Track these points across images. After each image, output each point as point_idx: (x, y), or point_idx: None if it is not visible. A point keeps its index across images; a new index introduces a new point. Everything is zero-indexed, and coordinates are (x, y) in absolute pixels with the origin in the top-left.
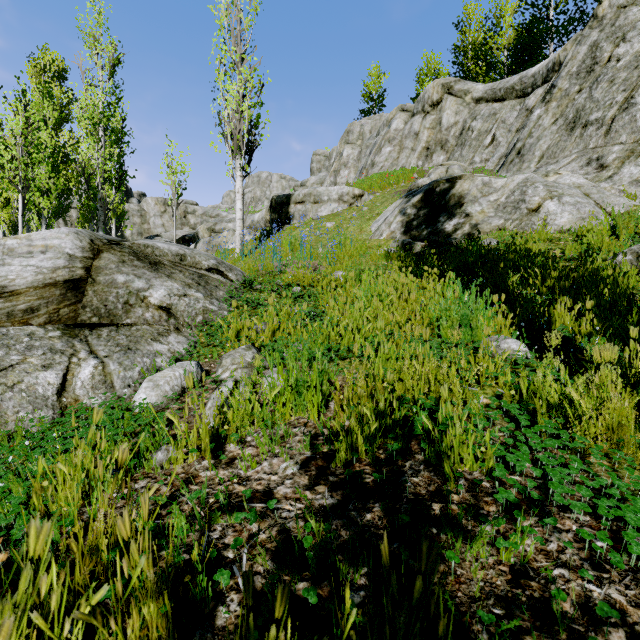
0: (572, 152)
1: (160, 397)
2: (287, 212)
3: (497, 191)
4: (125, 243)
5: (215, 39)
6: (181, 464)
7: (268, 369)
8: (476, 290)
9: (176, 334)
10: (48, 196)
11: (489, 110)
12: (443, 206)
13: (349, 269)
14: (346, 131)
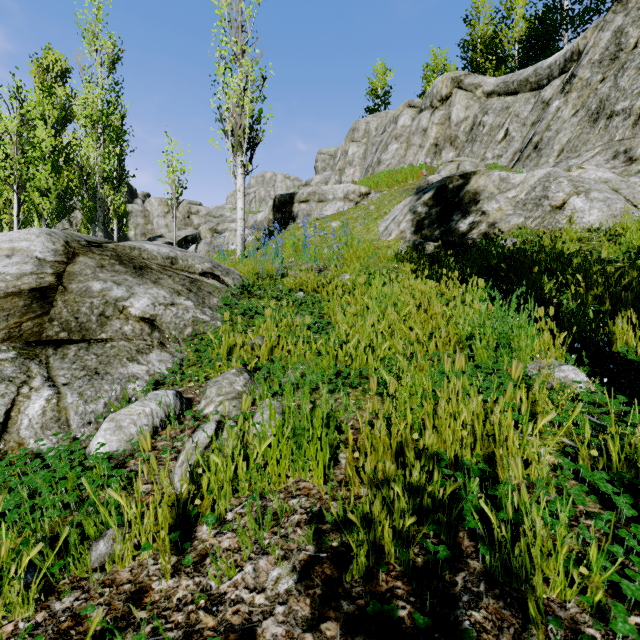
0: (596, 145)
1: (123, 442)
2: (291, 211)
3: (515, 187)
4: (108, 245)
5: (215, 30)
6: (129, 563)
7: (263, 399)
8: (504, 297)
9: (159, 350)
10: (48, 196)
11: (501, 104)
12: (457, 204)
13: (357, 273)
14: (351, 129)
